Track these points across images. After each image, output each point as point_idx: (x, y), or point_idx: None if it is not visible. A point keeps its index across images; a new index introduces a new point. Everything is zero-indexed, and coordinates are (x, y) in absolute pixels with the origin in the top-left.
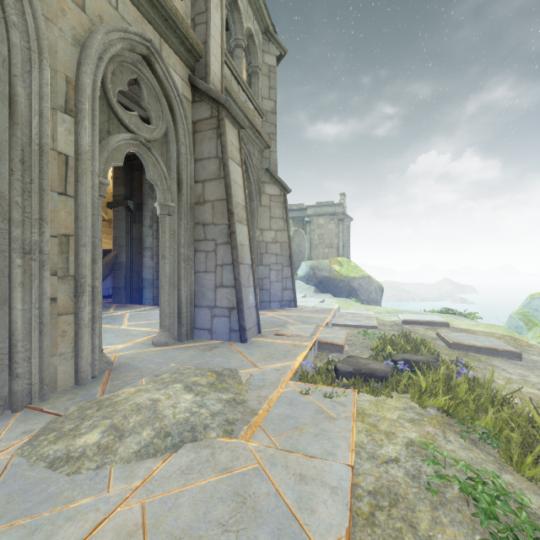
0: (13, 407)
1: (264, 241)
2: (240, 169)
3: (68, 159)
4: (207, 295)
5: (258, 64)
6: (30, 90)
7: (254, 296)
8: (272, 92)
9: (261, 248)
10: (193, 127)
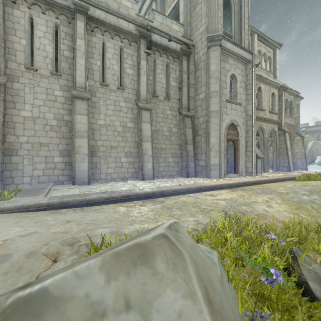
0: (264, 172)
1: (295, 152)
2: (289, 140)
3: (267, 148)
4: (281, 164)
5: (293, 106)
6: (265, 142)
7: (292, 165)
8: (298, 111)
9: (294, 154)
10: (278, 135)
